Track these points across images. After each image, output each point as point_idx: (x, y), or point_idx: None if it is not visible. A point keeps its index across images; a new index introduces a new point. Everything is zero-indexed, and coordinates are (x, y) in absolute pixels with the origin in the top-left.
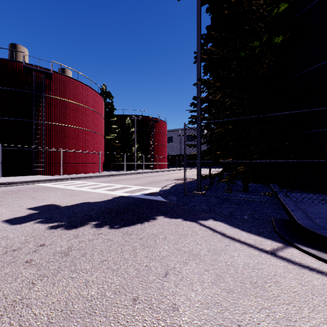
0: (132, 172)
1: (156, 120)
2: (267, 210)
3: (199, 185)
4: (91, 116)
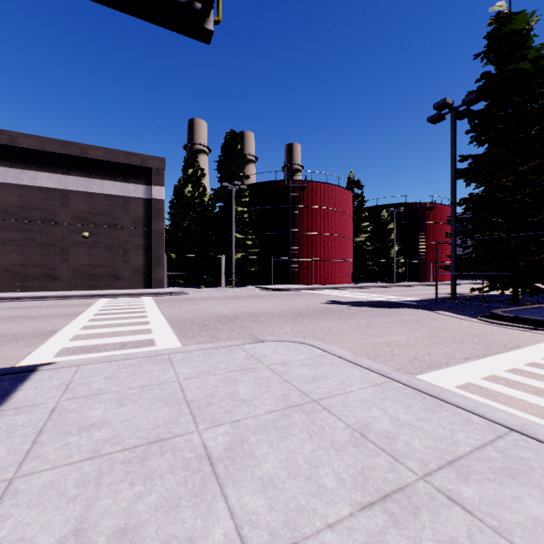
0: (389, 285)
1: (428, 207)
2: None
3: (453, 295)
4: (339, 218)
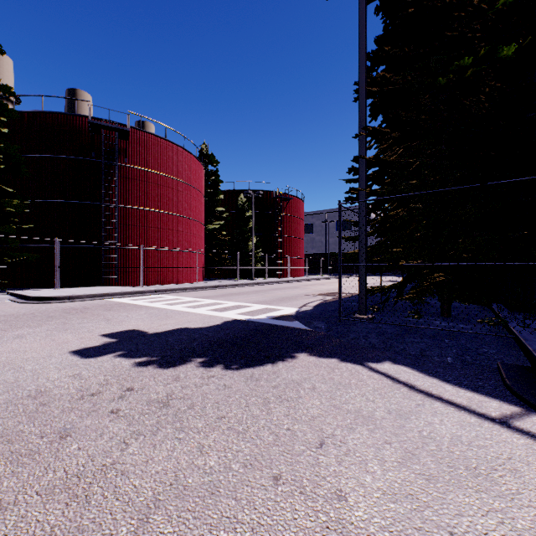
0: (248, 283)
1: (286, 198)
2: (489, 350)
3: (364, 305)
4: (186, 193)
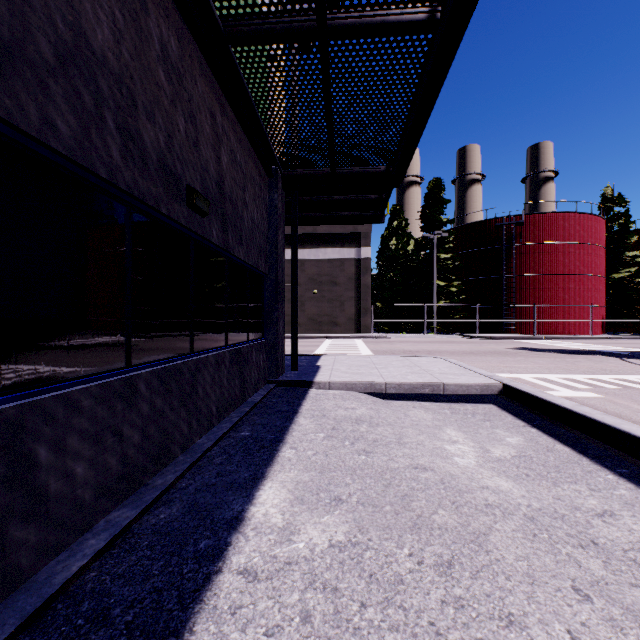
0: None
1: None
2: None
3: None
4: (577, 253)
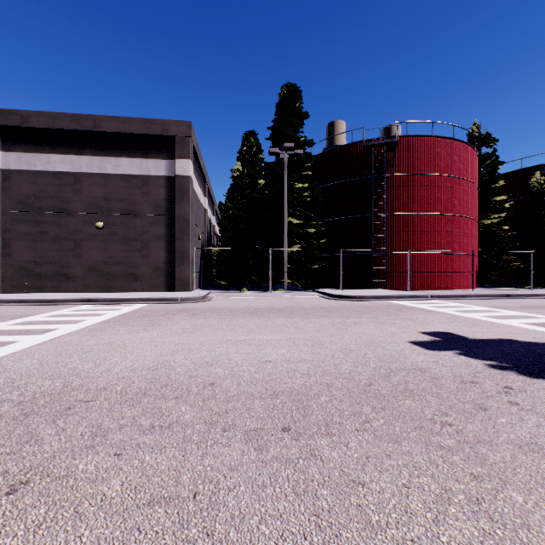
0: None
1: None
2: None
3: None
4: (455, 189)
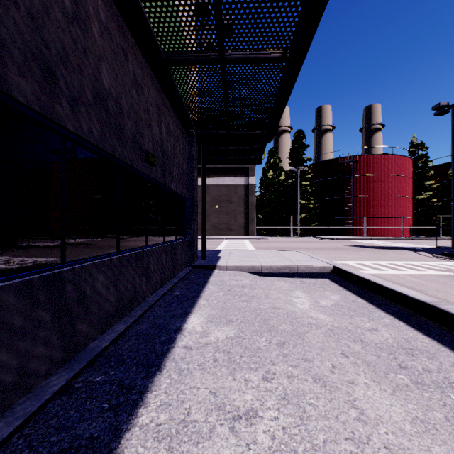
0: (442, 238)
1: None
2: None
3: (452, 243)
4: (393, 181)
